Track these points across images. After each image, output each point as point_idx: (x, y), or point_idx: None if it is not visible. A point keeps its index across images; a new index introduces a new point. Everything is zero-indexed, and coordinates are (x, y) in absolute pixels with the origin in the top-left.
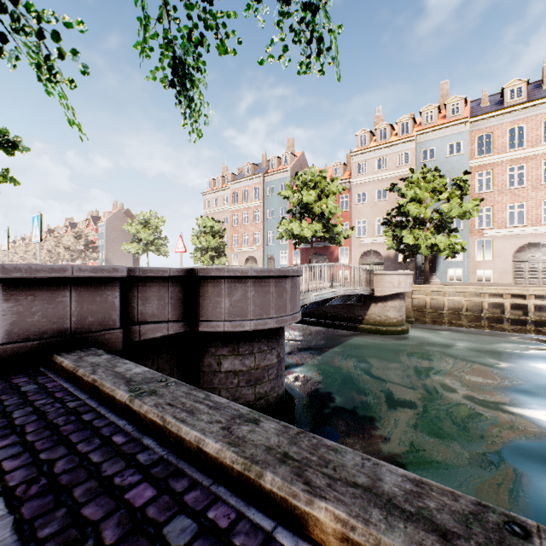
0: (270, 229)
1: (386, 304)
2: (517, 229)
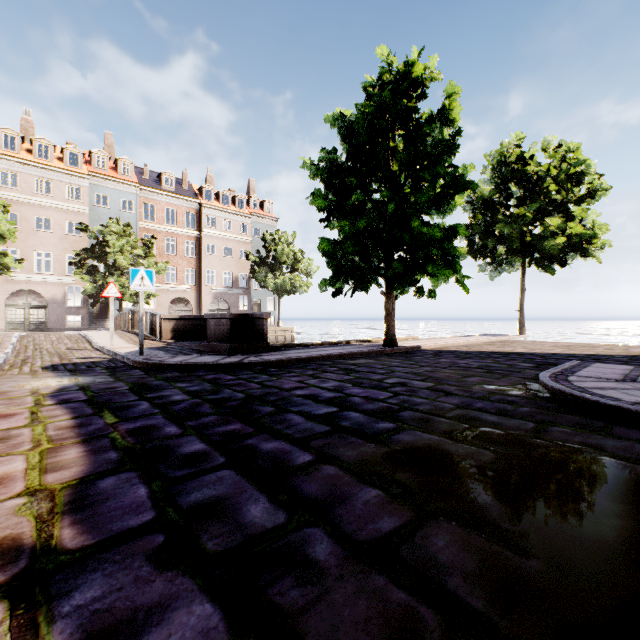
0: None
1: None
2: (172, 286)
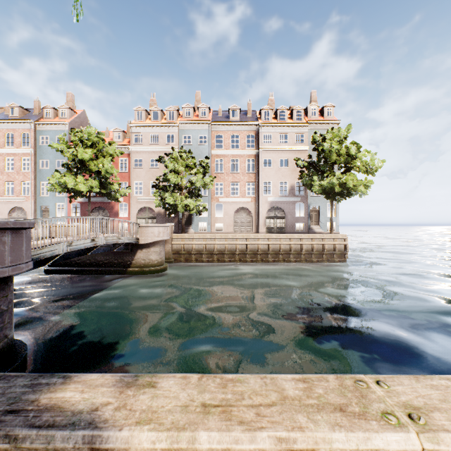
0: (43, 180)
1: (149, 250)
2: (235, 198)
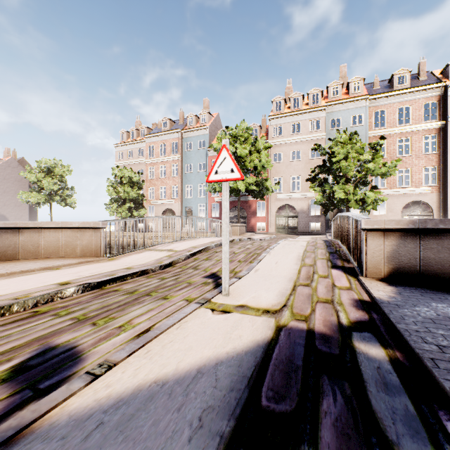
0: (188, 183)
1: None
2: (405, 189)
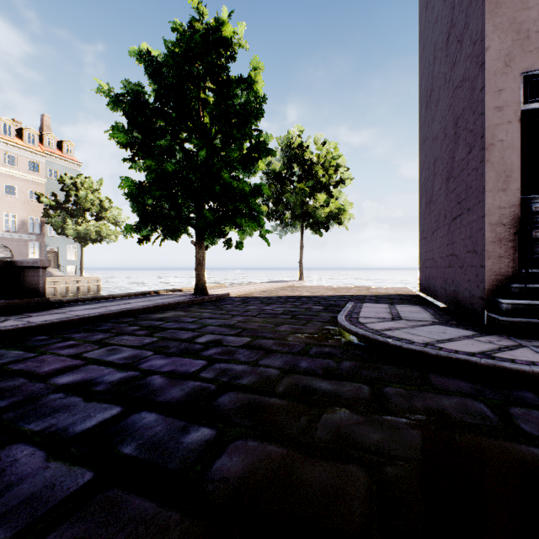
0: None
1: None
2: None
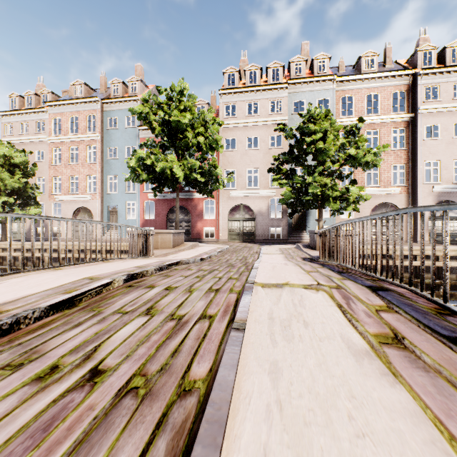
0: (111, 173)
1: None
2: (374, 189)
